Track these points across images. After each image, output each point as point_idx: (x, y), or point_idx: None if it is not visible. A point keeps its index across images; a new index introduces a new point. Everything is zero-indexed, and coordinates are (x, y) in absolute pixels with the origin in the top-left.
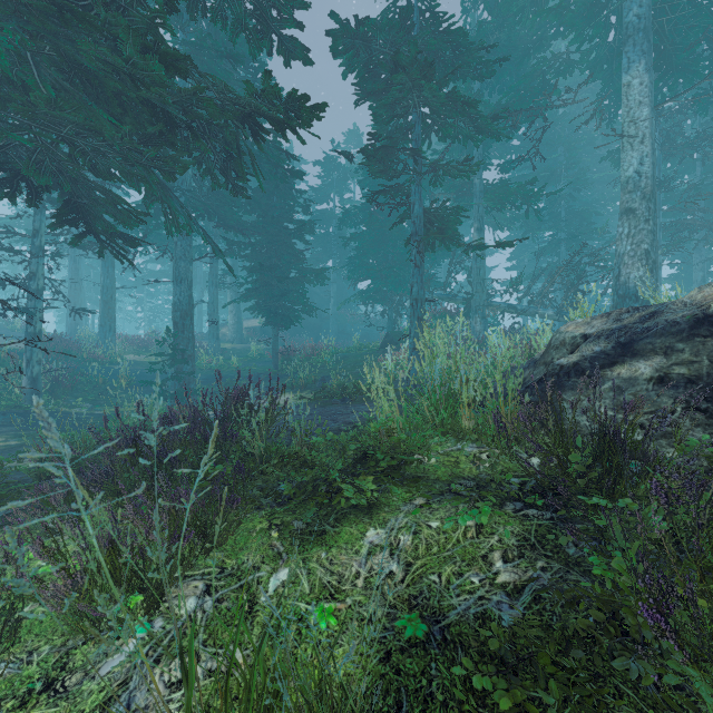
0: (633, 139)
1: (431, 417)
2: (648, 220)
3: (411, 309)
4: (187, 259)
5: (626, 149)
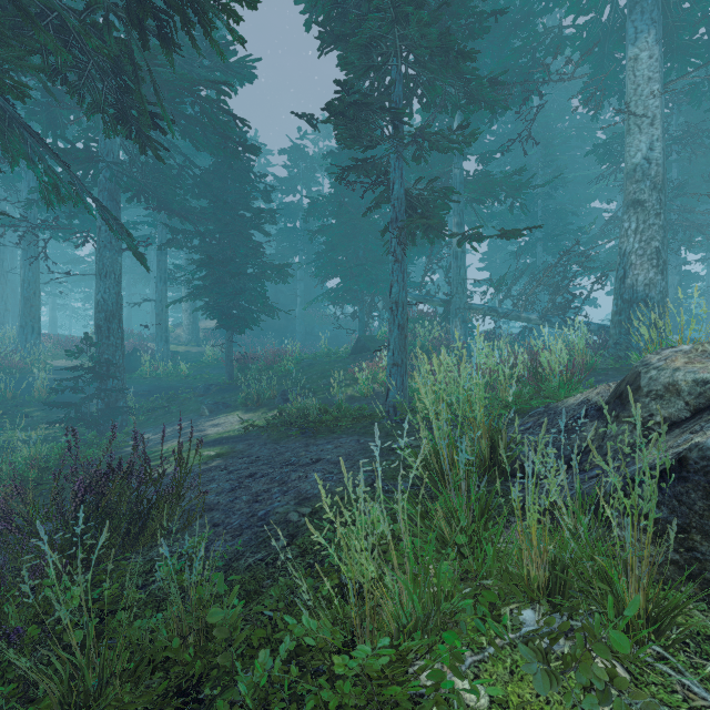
0: (641, 121)
1: (451, 532)
2: (660, 213)
3: (390, 314)
4: (114, 247)
5: (633, 132)
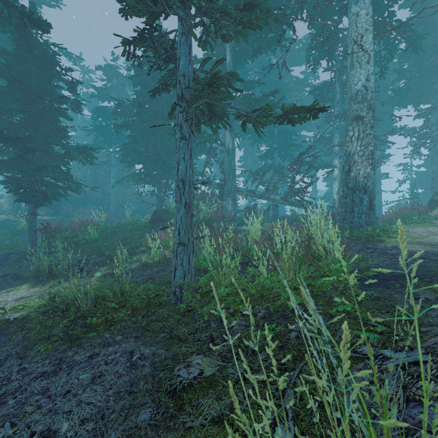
0: (361, 59)
1: None
2: (373, 126)
3: (177, 192)
4: None
5: (356, 67)
